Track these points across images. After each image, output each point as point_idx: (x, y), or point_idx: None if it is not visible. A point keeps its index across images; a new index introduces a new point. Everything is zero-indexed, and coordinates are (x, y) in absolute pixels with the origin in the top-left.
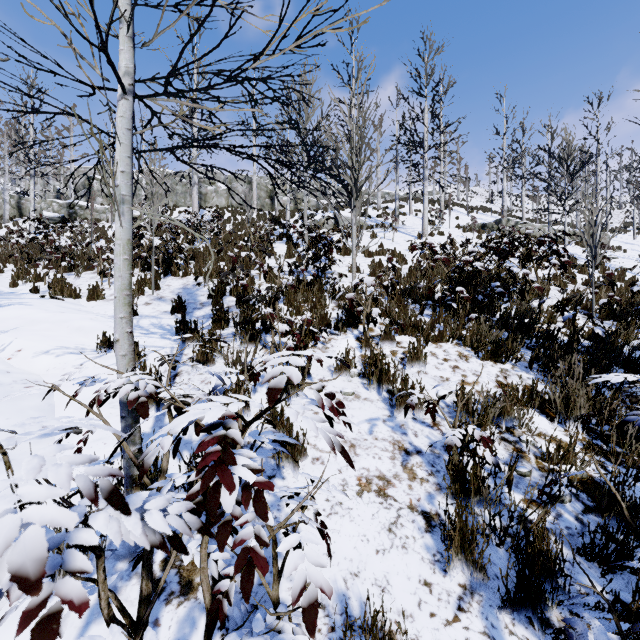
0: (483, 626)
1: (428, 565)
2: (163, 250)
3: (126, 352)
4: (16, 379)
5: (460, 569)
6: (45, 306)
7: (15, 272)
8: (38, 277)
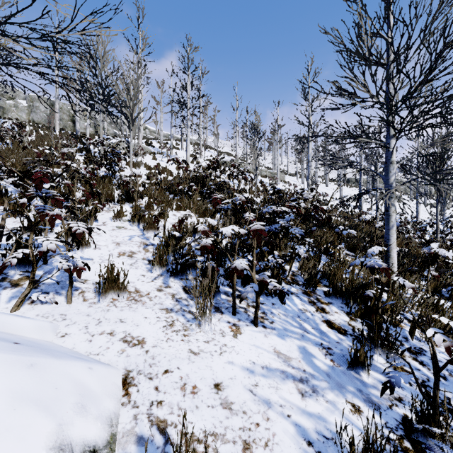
0: (162, 281)
1: (146, 271)
2: None
3: None
4: None
5: (159, 271)
6: None
7: None
8: None
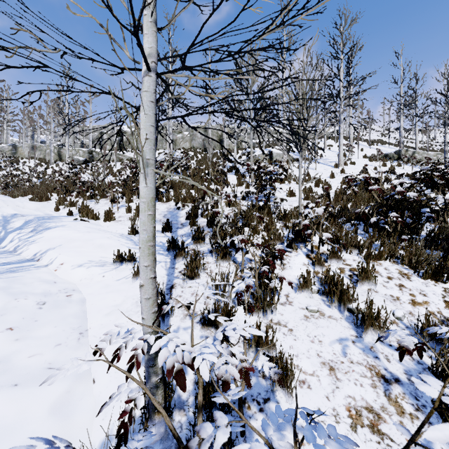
0: None
1: None
2: None
3: (150, 295)
4: (60, 288)
5: None
6: (77, 227)
7: (58, 200)
8: (72, 203)
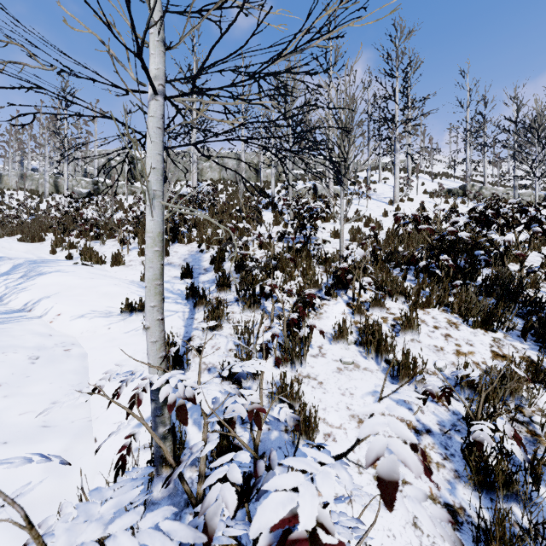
0: None
1: None
2: (169, 219)
3: (157, 338)
4: (57, 342)
5: None
6: (78, 273)
7: (54, 241)
8: (71, 245)
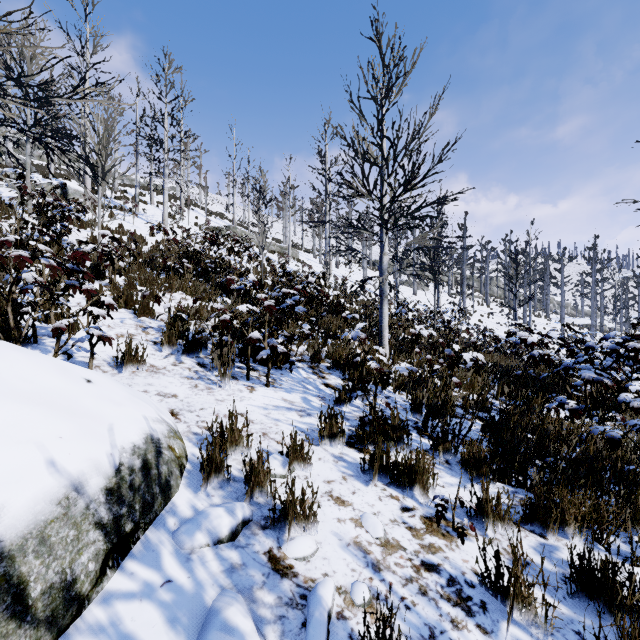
0: (175, 359)
1: (154, 351)
2: None
3: None
4: None
5: (168, 351)
6: None
7: None
8: None
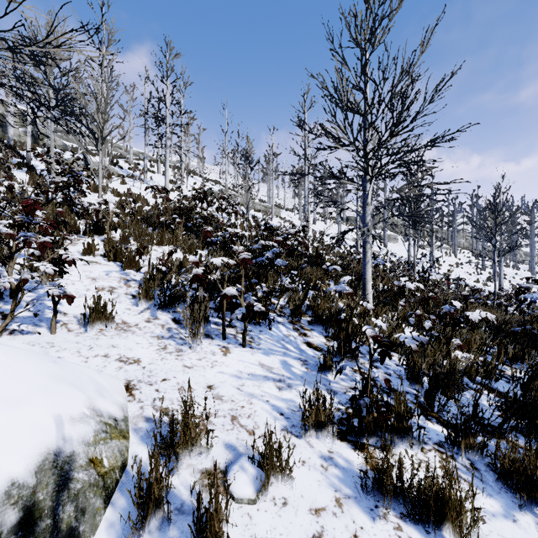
0: (150, 314)
1: (131, 305)
2: None
3: None
4: None
5: (145, 305)
6: None
7: None
8: None
